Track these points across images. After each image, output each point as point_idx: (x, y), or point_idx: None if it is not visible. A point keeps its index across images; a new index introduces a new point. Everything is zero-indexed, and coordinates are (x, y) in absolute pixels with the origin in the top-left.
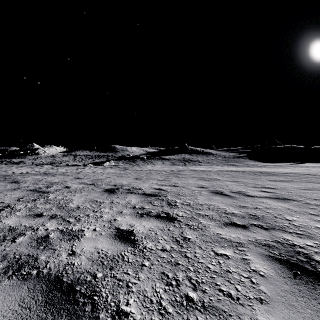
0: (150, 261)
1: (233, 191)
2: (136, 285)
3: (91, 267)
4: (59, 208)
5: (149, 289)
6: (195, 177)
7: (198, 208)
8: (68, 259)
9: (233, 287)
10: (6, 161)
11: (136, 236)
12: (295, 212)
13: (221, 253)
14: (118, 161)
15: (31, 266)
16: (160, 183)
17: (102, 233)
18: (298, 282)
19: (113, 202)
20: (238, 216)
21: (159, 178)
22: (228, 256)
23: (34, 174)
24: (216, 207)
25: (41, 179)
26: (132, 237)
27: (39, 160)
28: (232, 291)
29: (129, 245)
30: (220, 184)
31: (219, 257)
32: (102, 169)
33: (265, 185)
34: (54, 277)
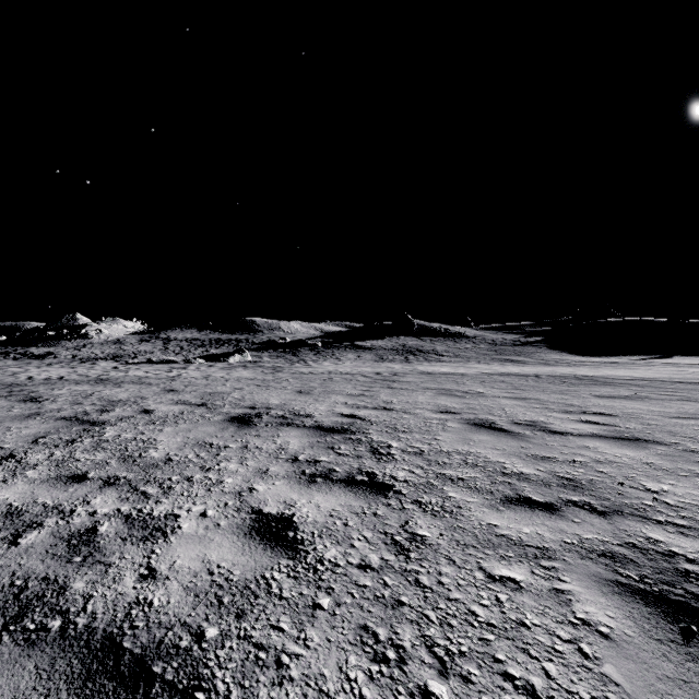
0: (332, 595)
1: (518, 421)
2: (299, 660)
3: (193, 612)
4: (125, 462)
5: (332, 673)
6: (431, 388)
7: (440, 462)
8: (138, 589)
9: (538, 668)
10: (16, 352)
11: (299, 531)
12: (665, 471)
13: (501, 576)
14: (260, 353)
15: (50, 609)
16: (354, 403)
17: (221, 522)
18: (695, 655)
19: (247, 447)
20: (533, 481)
21: (350, 391)
22: (518, 582)
23: (76, 381)
24: (482, 459)
25: (90, 393)
26: (290, 534)
27: (88, 351)
28: (535, 679)
29: (283, 553)
30: (488, 405)
31: (497, 585)
32: (225, 370)
33: (588, 407)
34: (103, 637)
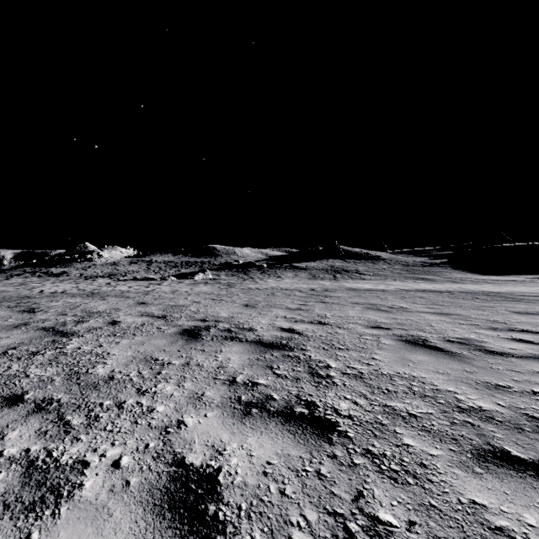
0: None
1: (450, 338)
2: None
3: None
4: (68, 379)
5: None
6: (359, 303)
7: (384, 390)
8: None
9: None
10: (41, 271)
11: (222, 504)
12: None
13: None
14: (218, 272)
15: None
16: (292, 317)
17: (132, 479)
18: None
19: (189, 365)
20: (500, 422)
21: (289, 305)
22: None
23: (73, 294)
24: (429, 386)
25: (78, 305)
26: (210, 508)
27: (91, 270)
28: None
29: None
30: (415, 321)
31: None
32: (190, 285)
33: (512, 323)
34: None
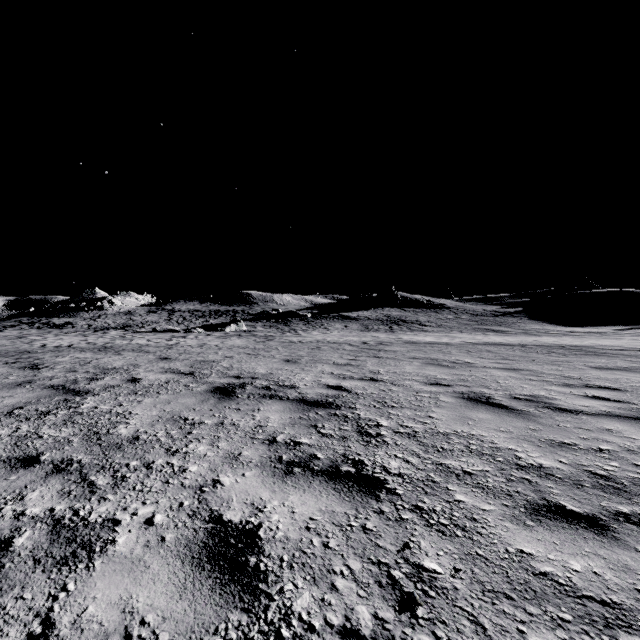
0: None
1: (517, 395)
2: None
3: None
4: (88, 440)
5: None
6: (417, 357)
7: (439, 448)
8: None
9: None
10: (40, 322)
11: (263, 556)
12: None
13: None
14: (254, 323)
15: None
16: (340, 373)
17: (168, 535)
18: None
19: (223, 424)
20: (559, 478)
21: (337, 361)
22: None
23: (82, 349)
24: (488, 444)
25: (89, 361)
26: (251, 560)
27: (102, 321)
28: None
29: (236, 598)
30: (480, 377)
31: None
32: (220, 338)
33: (589, 379)
34: None
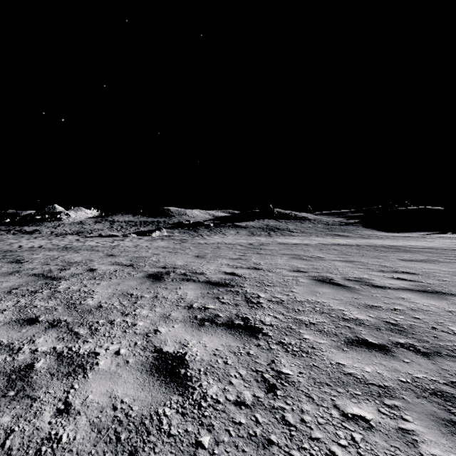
0: (213, 433)
1: (349, 277)
2: None
3: (93, 449)
4: (68, 308)
5: None
6: (286, 254)
7: (296, 310)
8: (52, 424)
9: None
10: (15, 229)
11: (189, 369)
12: None
13: (353, 414)
14: (172, 230)
15: None
16: (234, 264)
17: (130, 360)
18: None
19: (157, 297)
20: (367, 325)
21: (231, 256)
22: (368, 421)
23: (49, 249)
24: (327, 307)
25: (57, 257)
26: (181, 371)
27: (61, 229)
28: None
29: (174, 389)
30: (326, 266)
31: (351, 424)
32: (149, 241)
33: (397, 267)
34: None
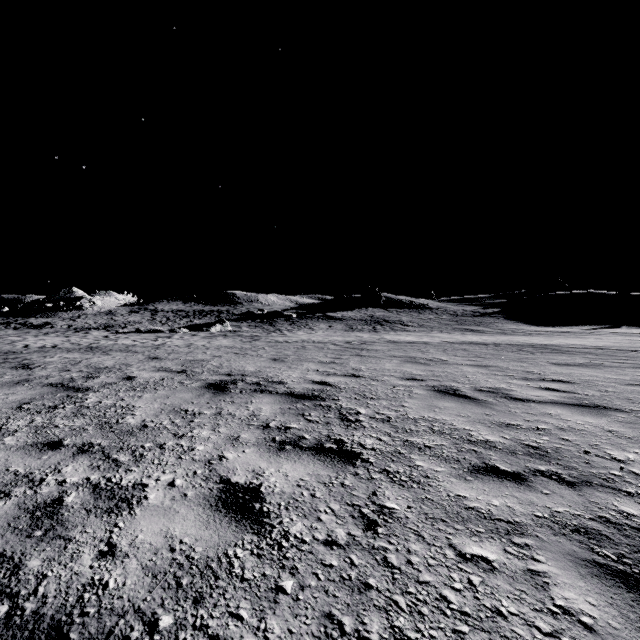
0: (297, 576)
1: (481, 387)
2: None
3: (148, 596)
4: (101, 428)
5: None
6: (397, 356)
7: (407, 429)
8: (95, 568)
9: None
10: (16, 322)
11: (266, 503)
12: (628, 439)
13: (472, 554)
14: (239, 323)
15: None
16: (324, 370)
17: (188, 493)
18: None
19: (221, 414)
20: (499, 449)
21: (321, 359)
22: (491, 562)
23: (68, 349)
24: (448, 426)
25: (79, 361)
26: (256, 506)
27: (82, 321)
28: None
29: (248, 527)
30: (451, 373)
31: (469, 565)
32: (206, 339)
33: (546, 374)
34: (49, 626)
